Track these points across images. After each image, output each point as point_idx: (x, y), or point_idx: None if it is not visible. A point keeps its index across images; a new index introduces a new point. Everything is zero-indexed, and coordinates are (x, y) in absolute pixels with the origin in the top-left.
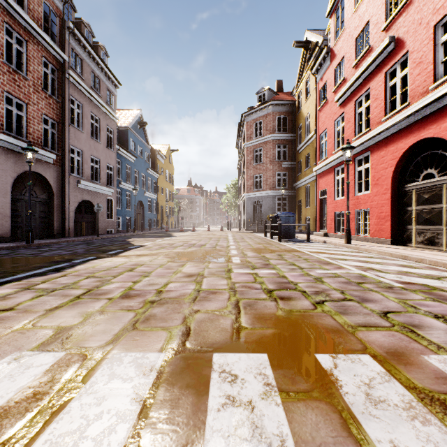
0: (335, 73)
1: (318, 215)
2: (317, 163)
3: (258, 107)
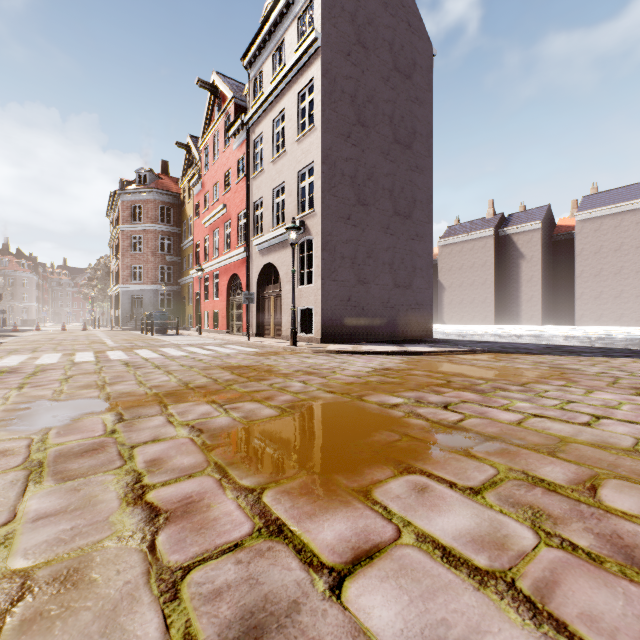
0: (205, 199)
1: (195, 313)
2: (194, 267)
3: (137, 189)
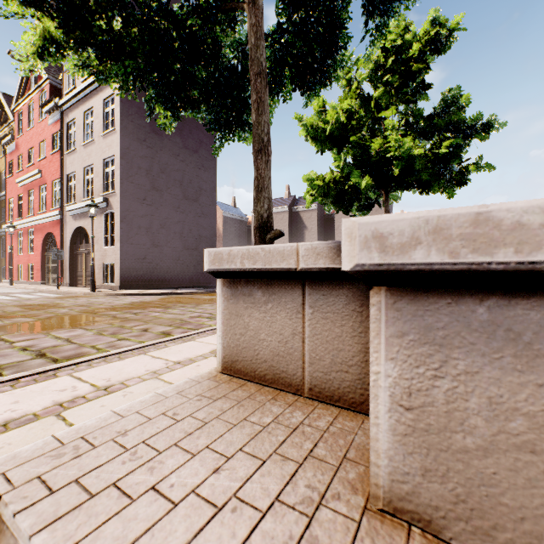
0: (19, 159)
1: (8, 266)
2: (7, 222)
3: None
